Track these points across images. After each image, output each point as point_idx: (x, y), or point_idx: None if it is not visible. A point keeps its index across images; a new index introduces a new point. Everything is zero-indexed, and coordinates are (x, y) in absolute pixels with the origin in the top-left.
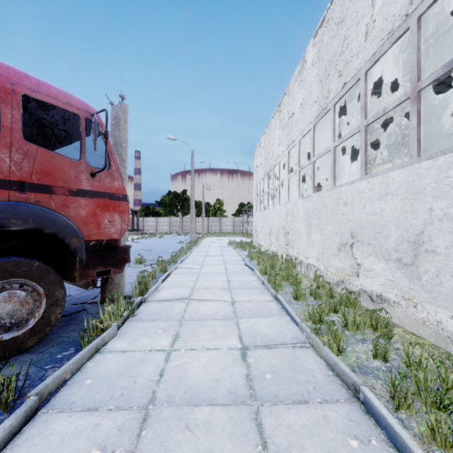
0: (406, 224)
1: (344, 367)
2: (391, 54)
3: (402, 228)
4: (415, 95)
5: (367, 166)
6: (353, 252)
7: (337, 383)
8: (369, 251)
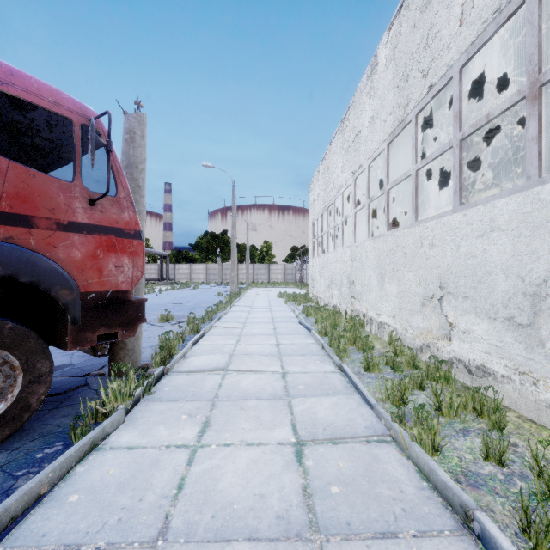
0: (521, 269)
1: (446, 478)
2: (489, 50)
3: (515, 276)
4: (534, 93)
5: (463, 194)
6: (443, 307)
7: (437, 502)
8: (466, 307)
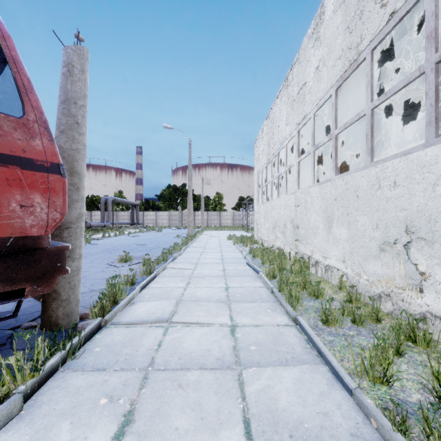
0: None
1: None
2: None
3: None
4: None
5: (439, 124)
6: (410, 254)
7: None
8: None
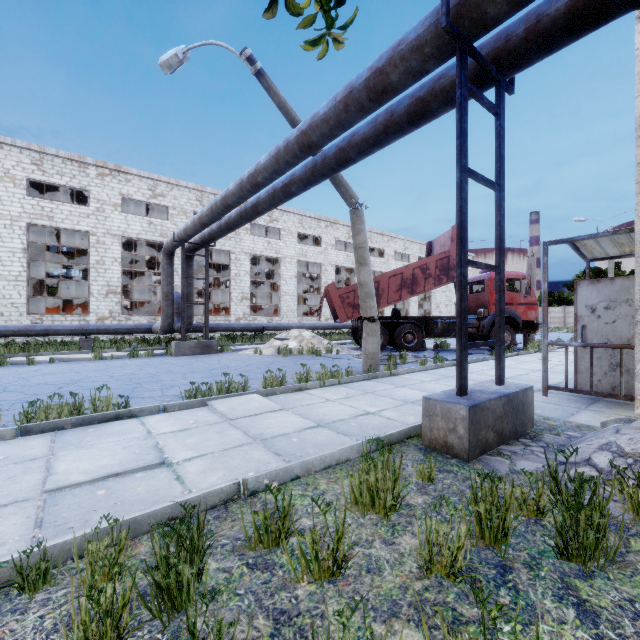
0: None
1: None
2: None
3: None
4: None
5: None
6: None
7: None
8: None
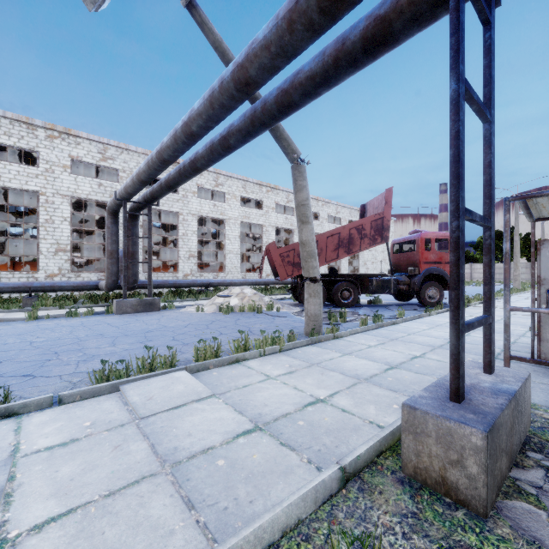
0: None
1: None
2: None
3: None
4: None
5: None
6: None
7: None
8: None
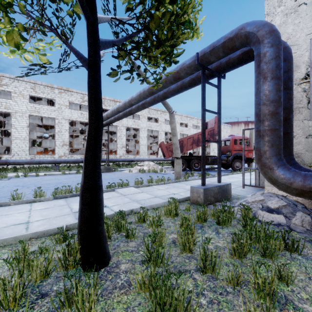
0: None
1: None
2: None
3: None
4: None
5: None
6: None
7: None
8: None
